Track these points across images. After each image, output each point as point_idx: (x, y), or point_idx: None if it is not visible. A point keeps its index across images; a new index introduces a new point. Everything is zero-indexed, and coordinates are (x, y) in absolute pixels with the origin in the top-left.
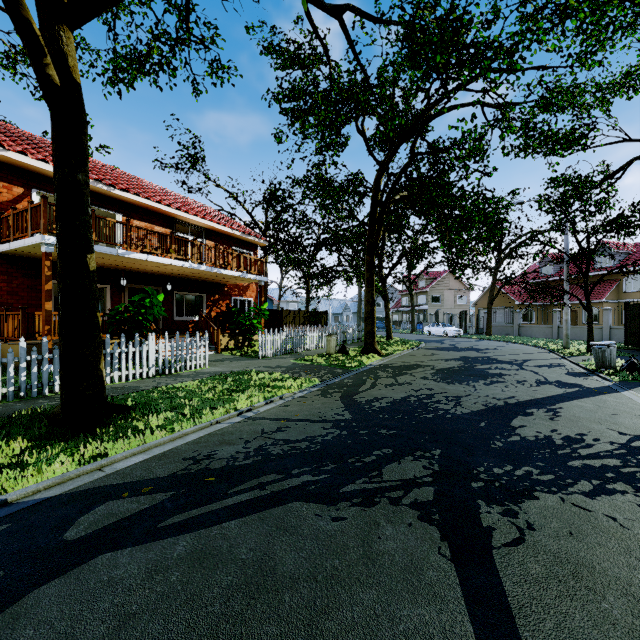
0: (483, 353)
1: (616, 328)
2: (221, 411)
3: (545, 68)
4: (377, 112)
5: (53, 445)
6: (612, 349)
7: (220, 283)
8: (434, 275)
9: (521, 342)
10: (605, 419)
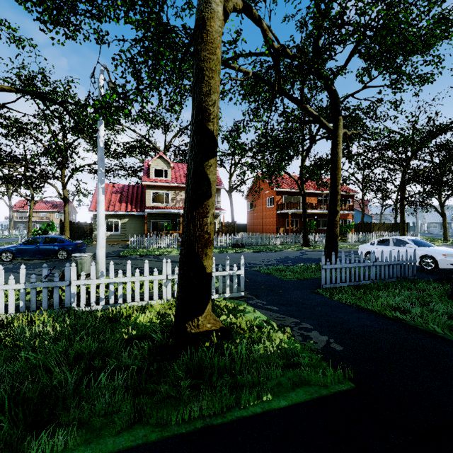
0: None
1: None
2: None
3: None
4: None
5: (304, 247)
6: None
7: None
8: None
9: None
10: None
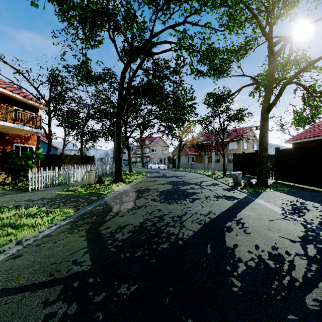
0: (180, 178)
1: (228, 164)
2: None
3: (212, 28)
4: (123, 32)
5: None
6: (240, 175)
7: (1, 132)
8: (153, 138)
9: (193, 171)
10: (270, 226)
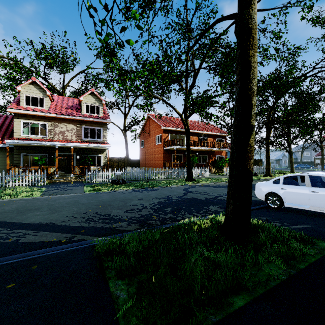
0: None
1: None
2: (211, 182)
3: None
4: None
5: (188, 182)
6: None
7: (212, 151)
8: None
9: None
10: None
